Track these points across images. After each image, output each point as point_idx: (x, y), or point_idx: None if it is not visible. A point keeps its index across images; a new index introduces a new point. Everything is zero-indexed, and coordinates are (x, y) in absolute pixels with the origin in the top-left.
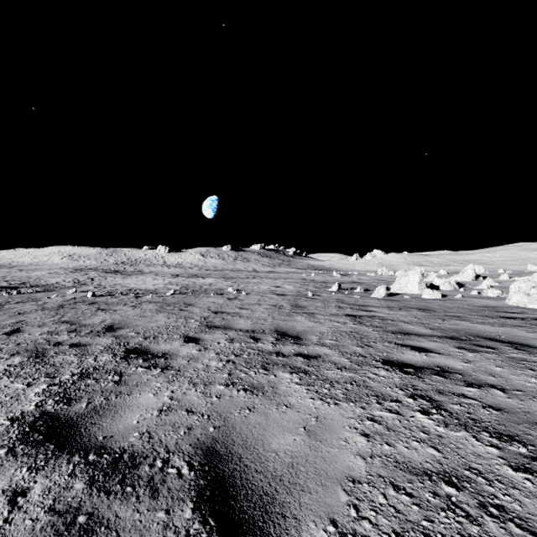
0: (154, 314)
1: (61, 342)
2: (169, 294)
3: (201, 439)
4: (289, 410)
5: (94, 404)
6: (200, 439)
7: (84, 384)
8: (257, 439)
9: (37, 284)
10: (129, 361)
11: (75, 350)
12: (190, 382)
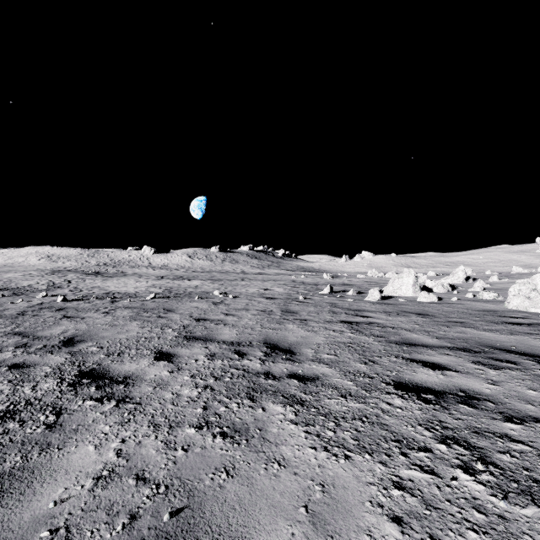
0: (127, 322)
1: None
2: (150, 299)
3: (148, 539)
4: (283, 472)
5: (2, 468)
6: (145, 539)
7: (2, 431)
8: (235, 536)
9: (6, 287)
10: (78, 389)
11: (13, 373)
12: (150, 422)
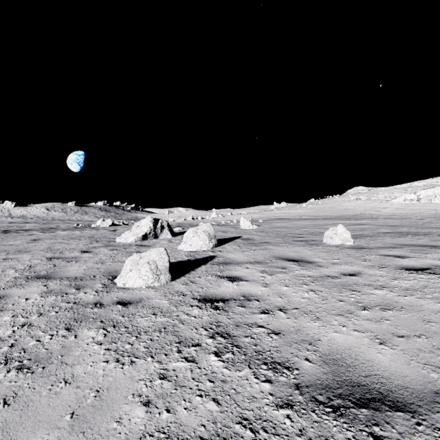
0: None
1: None
2: None
3: None
4: None
5: None
6: None
7: None
8: None
9: None
10: None
11: None
12: None
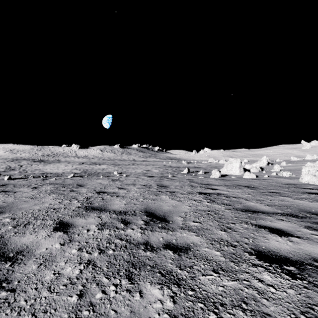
0: (46, 195)
1: None
2: (70, 177)
3: None
4: None
5: None
6: None
7: None
8: None
9: None
10: None
11: None
12: None
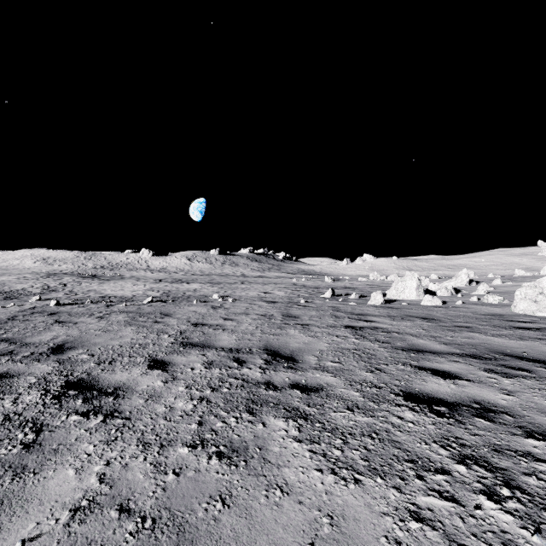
0: (122, 327)
1: None
2: (147, 302)
3: None
4: (287, 500)
5: None
6: None
7: None
8: None
9: None
10: (63, 402)
11: None
12: (139, 441)
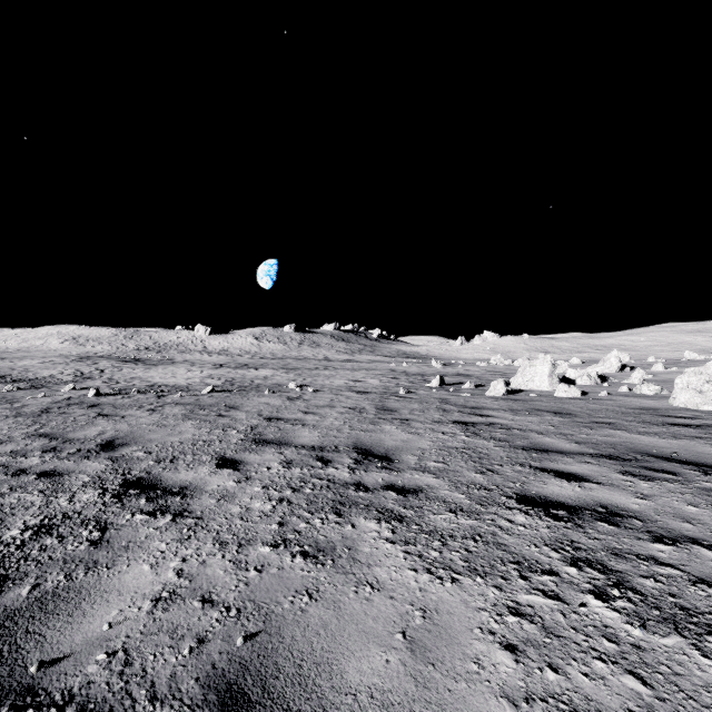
0: (180, 422)
1: (26, 469)
2: (206, 393)
3: (220, 664)
4: (377, 595)
5: (44, 587)
6: (217, 664)
7: (38, 547)
8: (320, 661)
9: (22, 377)
10: (124, 501)
11: (44, 483)
12: (215, 540)
